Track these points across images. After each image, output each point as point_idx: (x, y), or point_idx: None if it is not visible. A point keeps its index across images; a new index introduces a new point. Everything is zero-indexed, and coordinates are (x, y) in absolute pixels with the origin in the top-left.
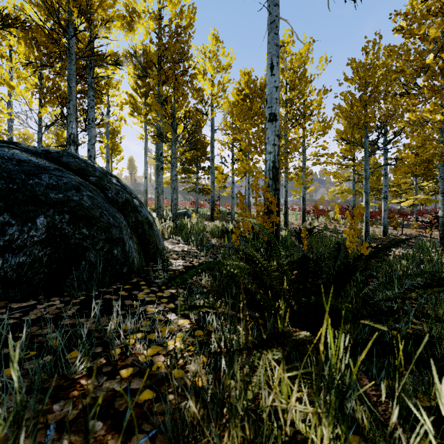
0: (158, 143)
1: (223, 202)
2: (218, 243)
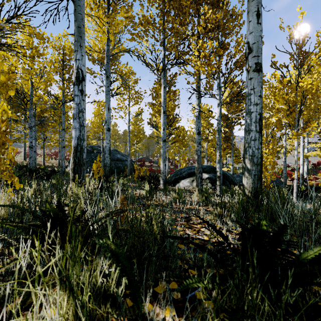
0: None
1: None
2: None
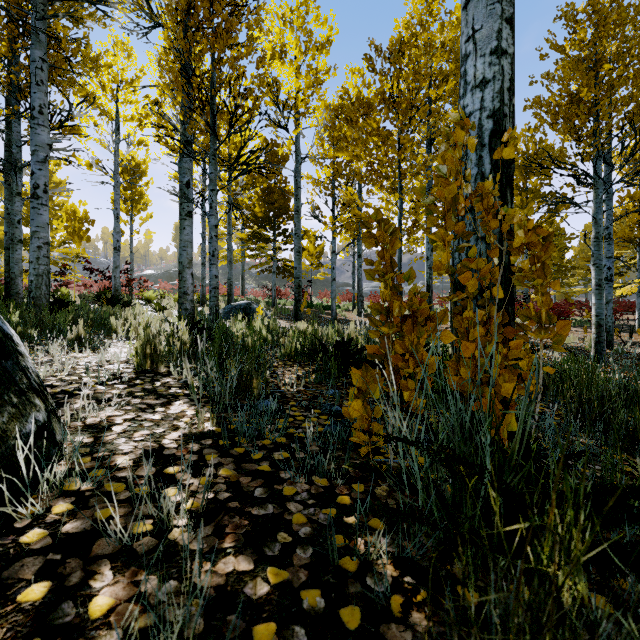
0: (181, 161)
1: (316, 291)
2: (301, 386)
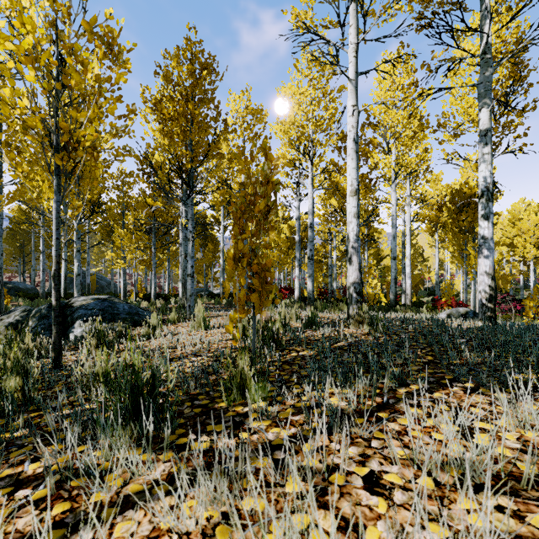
0: None
1: None
2: None
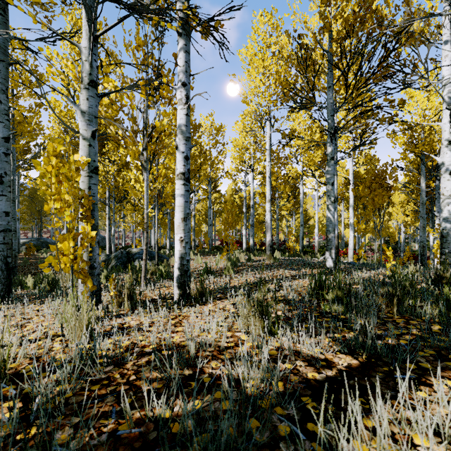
0: None
1: None
2: None
